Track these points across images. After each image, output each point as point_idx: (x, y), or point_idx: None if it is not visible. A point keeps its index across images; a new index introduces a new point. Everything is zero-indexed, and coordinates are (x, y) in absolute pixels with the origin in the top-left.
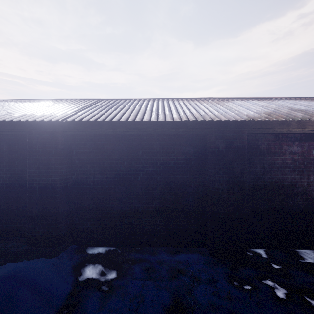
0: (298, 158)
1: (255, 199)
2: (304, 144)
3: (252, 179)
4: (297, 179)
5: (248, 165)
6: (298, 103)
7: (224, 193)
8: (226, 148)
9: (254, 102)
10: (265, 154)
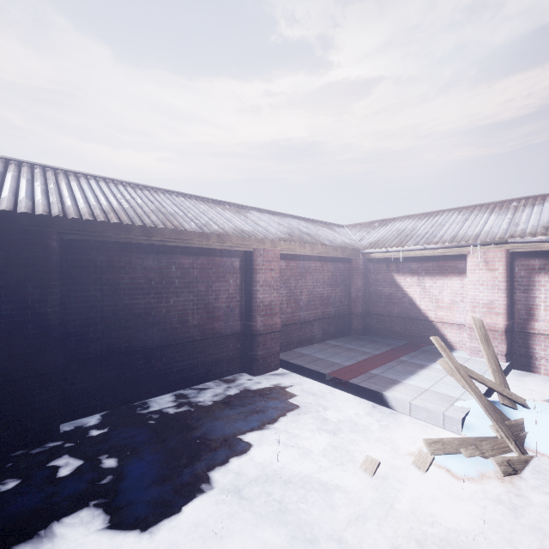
0: (155, 276)
1: (87, 340)
2: (163, 258)
3: (81, 309)
4: (153, 304)
5: (73, 287)
6: (182, 203)
7: (2, 338)
8: (7, 260)
9: (122, 190)
10: (104, 271)
